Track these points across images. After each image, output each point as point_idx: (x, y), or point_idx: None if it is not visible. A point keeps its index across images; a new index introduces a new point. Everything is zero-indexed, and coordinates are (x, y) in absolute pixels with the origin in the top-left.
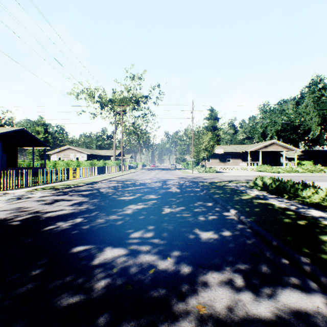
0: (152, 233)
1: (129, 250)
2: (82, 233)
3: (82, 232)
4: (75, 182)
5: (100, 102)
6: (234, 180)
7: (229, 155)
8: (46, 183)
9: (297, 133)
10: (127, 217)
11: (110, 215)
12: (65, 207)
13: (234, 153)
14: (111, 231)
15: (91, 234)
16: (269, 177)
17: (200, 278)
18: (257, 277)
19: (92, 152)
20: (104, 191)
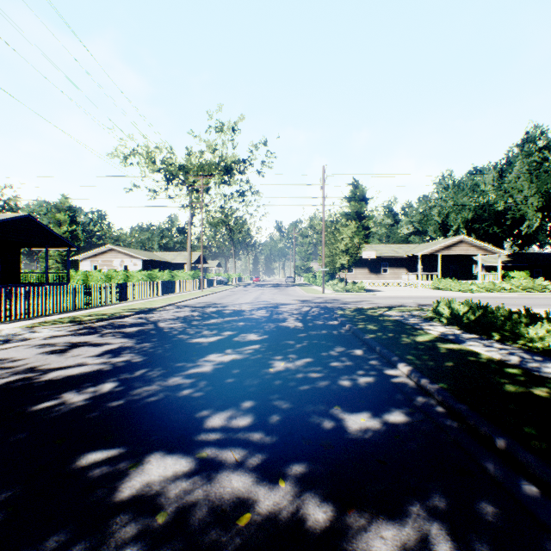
0: (249, 418)
1: (198, 461)
2: (107, 419)
3: (107, 416)
4: (116, 308)
5: (165, 170)
6: (396, 304)
7: (386, 262)
8: (64, 311)
9: (500, 224)
10: (203, 381)
11: (170, 377)
12: (87, 358)
13: (394, 257)
14: (166, 412)
15: (126, 420)
16: (456, 299)
17: (352, 541)
18: (481, 537)
19: (151, 256)
20: (167, 327)
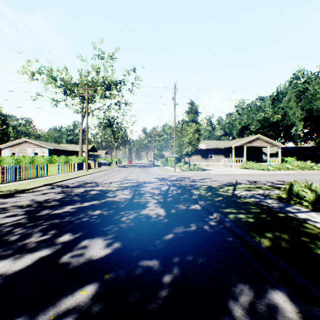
0: None
1: None
2: None
3: None
4: None
5: (62, 85)
6: (233, 181)
7: (212, 151)
8: None
9: (274, 129)
10: None
11: None
12: None
13: (216, 148)
14: None
15: None
16: (267, 176)
17: None
18: None
19: (56, 147)
20: None
